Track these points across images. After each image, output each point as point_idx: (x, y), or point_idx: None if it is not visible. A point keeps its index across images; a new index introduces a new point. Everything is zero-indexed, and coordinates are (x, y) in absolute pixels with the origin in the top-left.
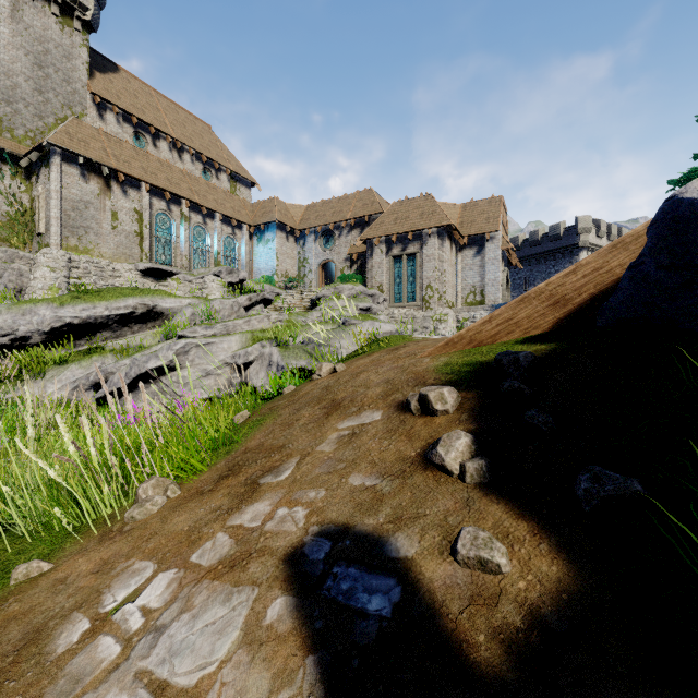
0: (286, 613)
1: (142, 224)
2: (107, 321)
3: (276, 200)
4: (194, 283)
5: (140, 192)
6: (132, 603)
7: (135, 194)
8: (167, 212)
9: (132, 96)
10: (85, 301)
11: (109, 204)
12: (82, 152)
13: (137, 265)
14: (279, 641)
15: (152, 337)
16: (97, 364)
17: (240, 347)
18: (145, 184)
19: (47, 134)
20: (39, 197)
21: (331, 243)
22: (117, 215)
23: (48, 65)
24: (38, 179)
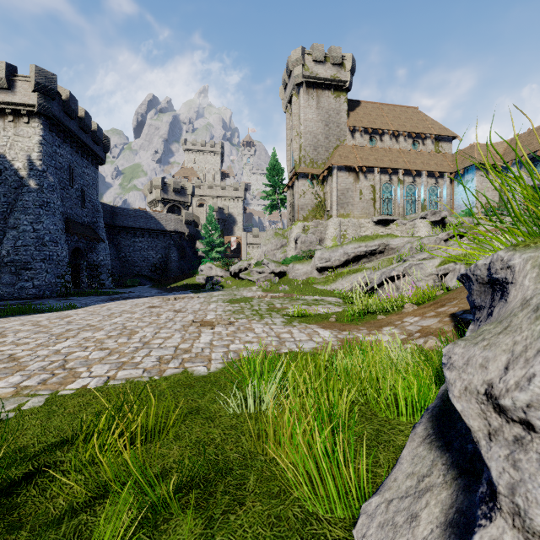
0: (448, 319)
1: (375, 193)
2: (365, 253)
3: (475, 145)
4: (407, 224)
5: (373, 174)
6: (410, 320)
7: (371, 176)
8: (389, 181)
9: (368, 116)
10: (356, 244)
11: (358, 186)
12: (345, 163)
13: (373, 219)
14: (446, 322)
15: (387, 261)
16: (363, 275)
17: (440, 265)
18: (376, 169)
19: (329, 158)
20: (327, 192)
21: (538, 169)
22: (361, 191)
23: (330, 123)
24: (327, 183)
